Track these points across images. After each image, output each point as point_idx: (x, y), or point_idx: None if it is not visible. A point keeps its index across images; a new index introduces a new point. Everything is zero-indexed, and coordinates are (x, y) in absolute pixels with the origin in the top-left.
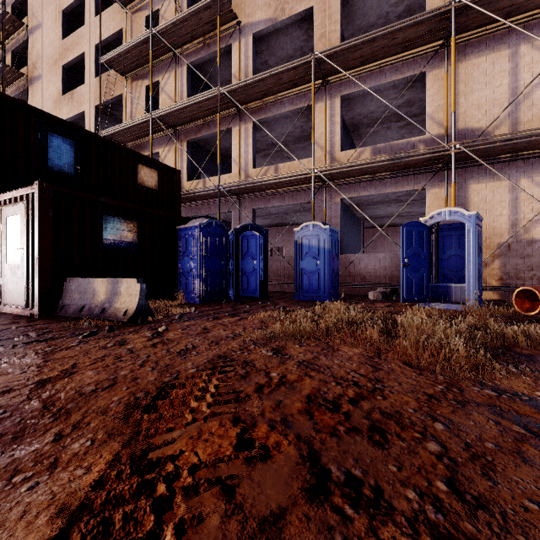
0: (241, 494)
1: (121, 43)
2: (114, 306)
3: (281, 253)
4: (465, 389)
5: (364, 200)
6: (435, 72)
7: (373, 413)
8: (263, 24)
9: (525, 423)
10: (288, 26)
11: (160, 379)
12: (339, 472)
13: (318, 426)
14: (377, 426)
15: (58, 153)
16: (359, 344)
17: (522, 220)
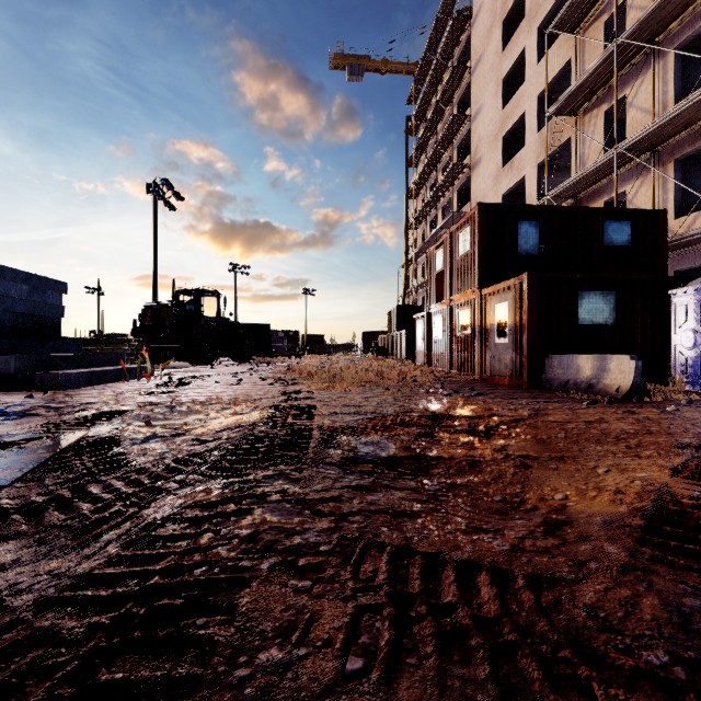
0: None
1: (566, 75)
2: (602, 382)
3: None
4: None
5: None
6: None
7: None
8: None
9: None
10: None
11: (698, 438)
12: None
13: None
14: None
15: (525, 239)
16: None
17: None
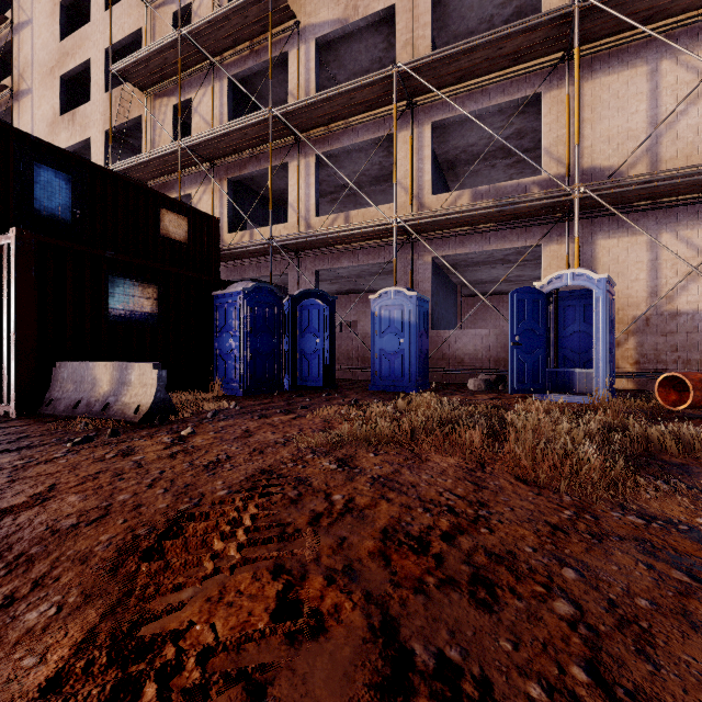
0: (275, 698)
1: (140, 48)
2: (121, 401)
3: (354, 329)
4: (601, 515)
5: (462, 260)
6: (553, 93)
7: (476, 555)
8: (330, 25)
9: (688, 567)
10: (363, 30)
11: (174, 506)
12: (427, 655)
13: (397, 577)
14: (482, 575)
15: (48, 192)
16: (455, 452)
17: (664, 287)
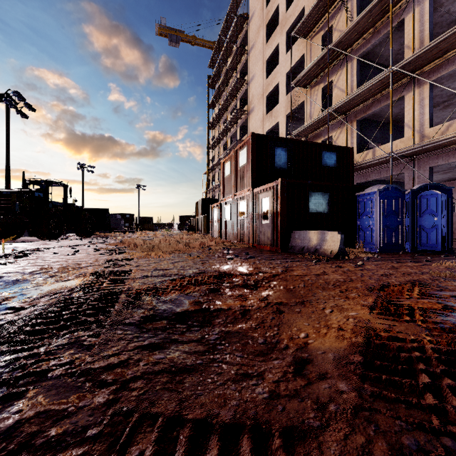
0: (450, 318)
1: (301, 64)
2: (323, 248)
3: None
4: None
5: None
6: None
7: None
8: None
9: None
10: None
11: (378, 283)
12: None
13: None
14: None
15: (279, 158)
16: None
17: None
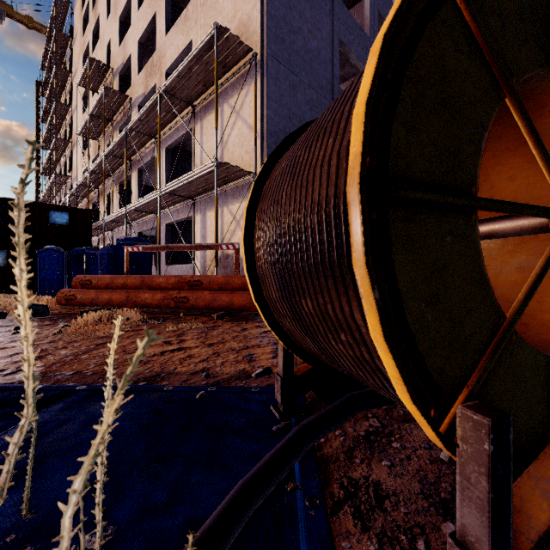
0: None
1: None
2: None
3: None
4: None
5: None
6: (195, 127)
7: None
8: (141, 97)
9: None
10: None
11: None
12: None
13: None
14: None
15: None
16: None
17: (224, 239)
